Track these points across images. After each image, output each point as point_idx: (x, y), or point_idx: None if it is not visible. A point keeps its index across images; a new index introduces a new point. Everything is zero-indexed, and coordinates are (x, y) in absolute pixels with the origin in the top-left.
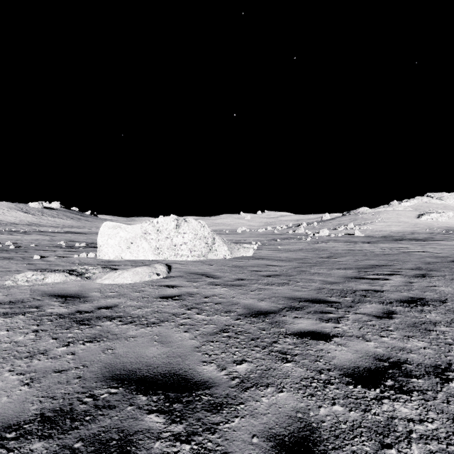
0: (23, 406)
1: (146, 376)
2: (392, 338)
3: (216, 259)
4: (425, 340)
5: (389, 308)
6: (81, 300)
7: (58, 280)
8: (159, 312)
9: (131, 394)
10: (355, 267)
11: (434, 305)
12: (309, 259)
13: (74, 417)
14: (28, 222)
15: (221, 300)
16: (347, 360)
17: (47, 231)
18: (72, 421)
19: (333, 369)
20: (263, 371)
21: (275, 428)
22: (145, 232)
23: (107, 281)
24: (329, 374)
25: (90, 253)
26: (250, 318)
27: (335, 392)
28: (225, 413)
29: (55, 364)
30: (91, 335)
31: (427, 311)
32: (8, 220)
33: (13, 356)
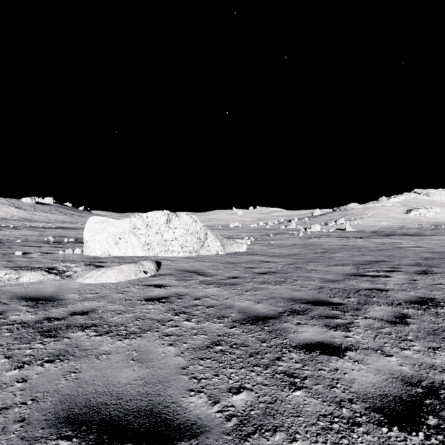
0: None
1: (113, 416)
2: (415, 350)
3: (209, 255)
4: None
5: (400, 311)
6: (54, 303)
7: (34, 280)
8: (142, 318)
9: None
10: (352, 263)
11: None
12: (304, 254)
13: None
14: (19, 217)
15: (214, 302)
16: (370, 384)
17: (38, 226)
18: None
19: (356, 399)
20: (267, 404)
21: None
22: (134, 227)
23: (88, 281)
24: (352, 407)
25: (76, 249)
26: (246, 325)
27: (366, 440)
28: None
29: None
30: (54, 351)
31: (443, 315)
32: None
33: None
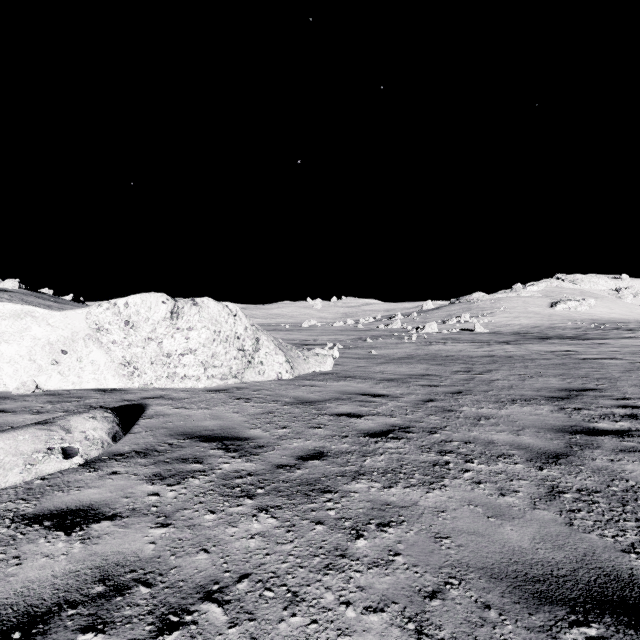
0: None
1: None
2: None
3: (261, 383)
4: None
5: None
6: None
7: None
8: None
9: None
10: (539, 397)
11: None
12: (436, 376)
13: None
14: None
15: None
16: None
17: None
18: None
19: None
20: None
21: None
22: (96, 327)
23: None
24: None
25: None
26: None
27: None
28: None
29: None
30: None
31: None
32: None
33: None
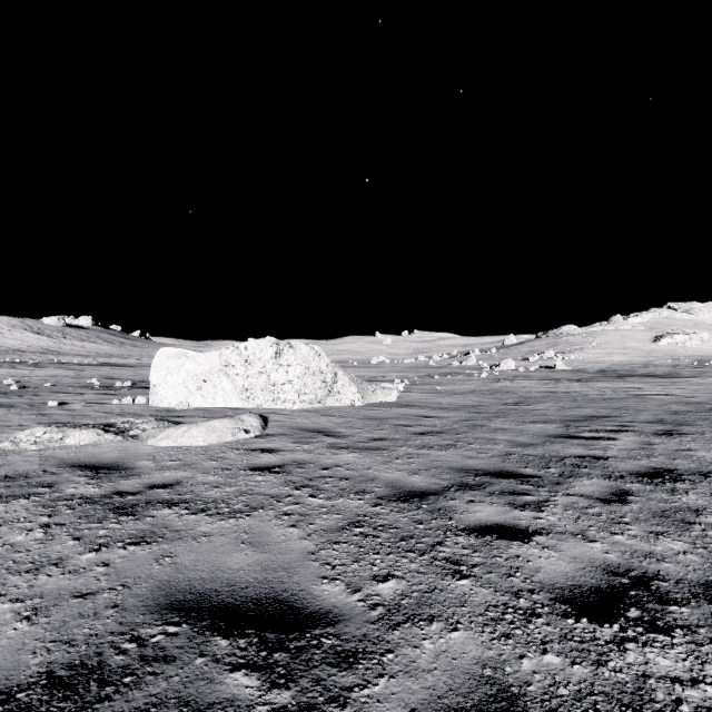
0: (17, 658)
1: (228, 603)
2: (630, 535)
3: (339, 407)
4: (684, 539)
5: (620, 487)
6: (122, 473)
7: (86, 441)
8: (250, 493)
9: (202, 636)
10: (559, 420)
11: (692, 481)
12: (486, 406)
13: (105, 678)
14: (40, 348)
15: (349, 473)
16: (561, 573)
17: (71, 363)
18: (101, 686)
19: (539, 589)
20: (423, 593)
21: (448, 695)
22: (225, 363)
23: (165, 443)
24: (532, 598)
25: (138, 397)
26: (396, 502)
27: (544, 631)
28: (361, 669)
29: (76, 584)
30: (136, 532)
31: (682, 491)
32: (10, 345)
33: (5, 569)
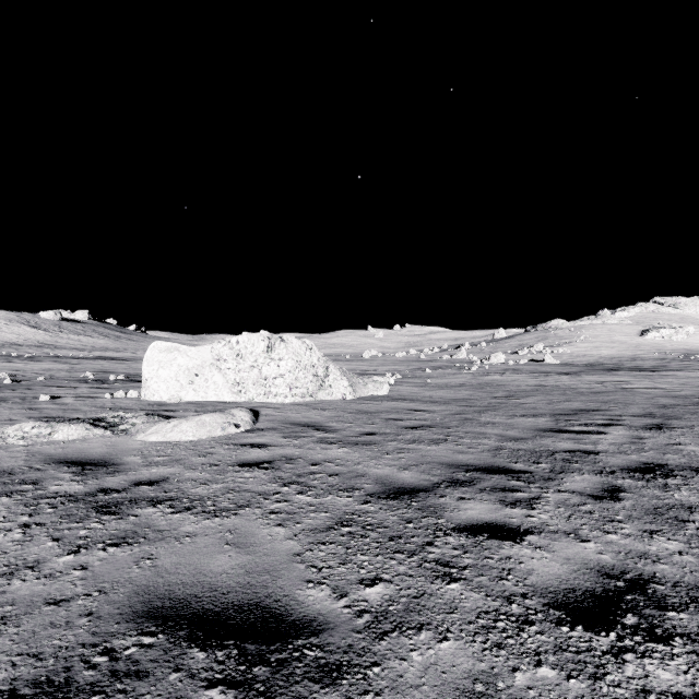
0: None
1: (208, 610)
2: (624, 534)
3: (331, 401)
4: (678, 538)
5: (611, 482)
6: (108, 470)
7: (74, 436)
8: (237, 490)
9: (179, 648)
10: (549, 413)
11: (683, 476)
12: (477, 400)
13: (71, 697)
14: (37, 342)
15: (339, 469)
16: (554, 576)
17: (66, 356)
18: None
19: (532, 594)
20: (411, 599)
21: None
22: (217, 357)
23: (154, 438)
24: (525, 603)
25: (130, 391)
26: (386, 500)
27: (538, 640)
28: (346, 684)
29: (50, 589)
30: (118, 532)
31: (674, 487)
32: (7, 339)
33: None
